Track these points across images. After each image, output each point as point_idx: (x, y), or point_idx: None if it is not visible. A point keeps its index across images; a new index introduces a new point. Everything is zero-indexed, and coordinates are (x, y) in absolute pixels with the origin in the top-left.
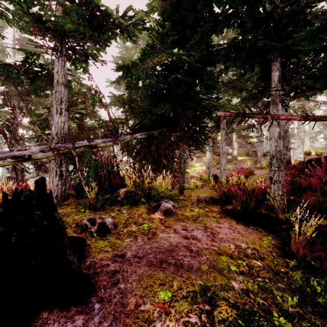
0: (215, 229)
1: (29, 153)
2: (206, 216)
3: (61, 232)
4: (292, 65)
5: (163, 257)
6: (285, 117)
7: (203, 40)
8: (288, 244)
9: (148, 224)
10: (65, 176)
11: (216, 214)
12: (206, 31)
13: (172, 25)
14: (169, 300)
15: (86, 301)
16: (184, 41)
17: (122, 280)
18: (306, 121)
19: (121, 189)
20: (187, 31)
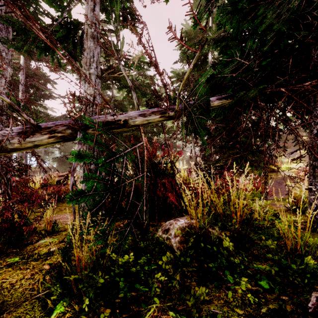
0: None
1: None
2: None
3: None
4: None
5: None
6: None
7: None
8: None
9: None
10: None
11: None
12: None
13: None
14: None
15: None
16: None
17: None
18: None
19: (174, 220)
20: None
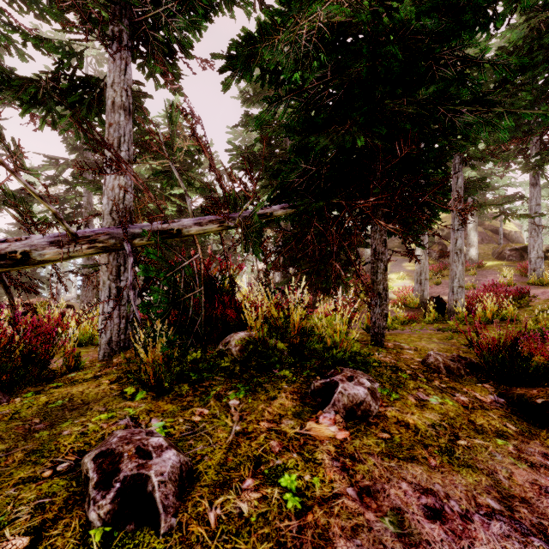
0: (542, 505)
1: (25, 248)
2: (475, 429)
3: None
4: None
5: None
6: None
7: None
8: None
9: (301, 473)
10: (127, 298)
11: (500, 420)
12: None
13: None
14: None
15: None
16: None
17: None
18: None
19: (234, 333)
20: None
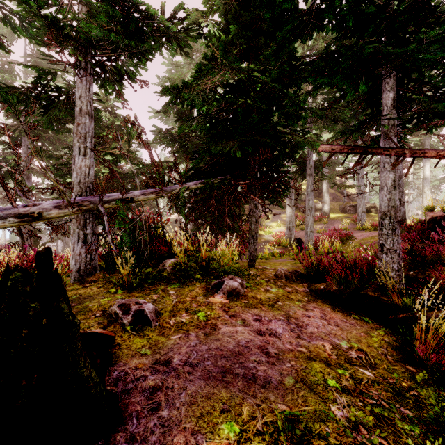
0: (302, 319)
1: (40, 210)
2: (288, 299)
3: (71, 332)
4: (411, 82)
5: (227, 364)
6: (436, 153)
7: (284, 48)
8: (411, 344)
9: (206, 311)
10: (91, 241)
11: (303, 296)
12: (288, 36)
13: (240, 30)
14: (237, 439)
15: (109, 439)
16: (256, 53)
17: (165, 403)
18: (427, 164)
19: (167, 260)
20: (261, 38)
